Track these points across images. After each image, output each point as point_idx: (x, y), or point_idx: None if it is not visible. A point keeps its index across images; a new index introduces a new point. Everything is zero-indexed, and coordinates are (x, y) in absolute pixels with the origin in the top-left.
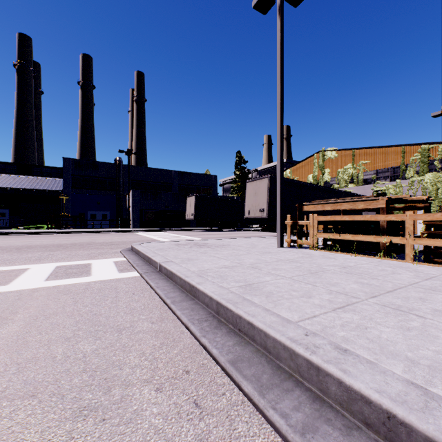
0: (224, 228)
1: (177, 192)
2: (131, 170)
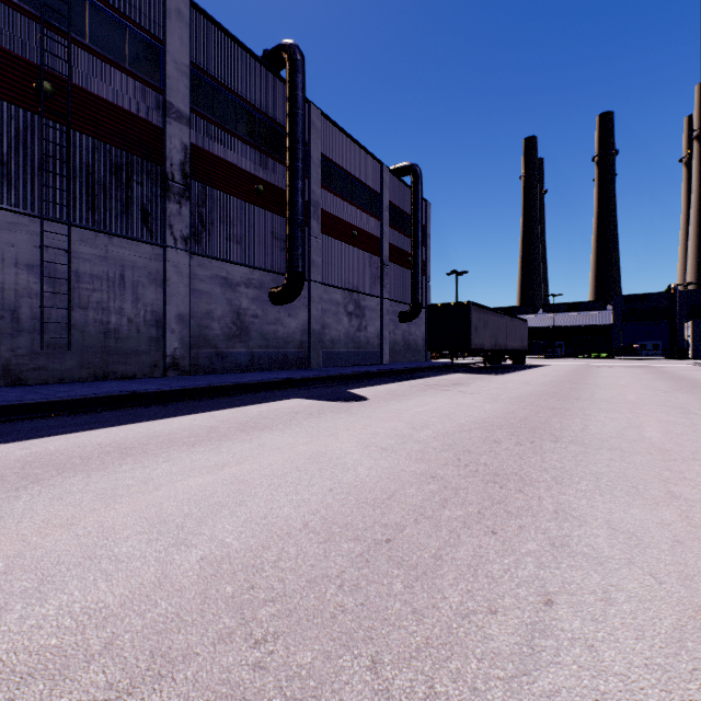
0: None
1: None
2: (689, 295)
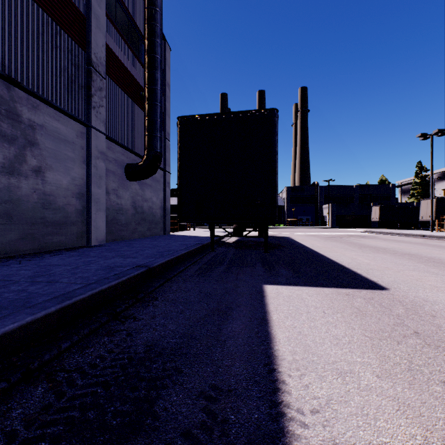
0: (403, 228)
1: (358, 201)
2: (324, 188)
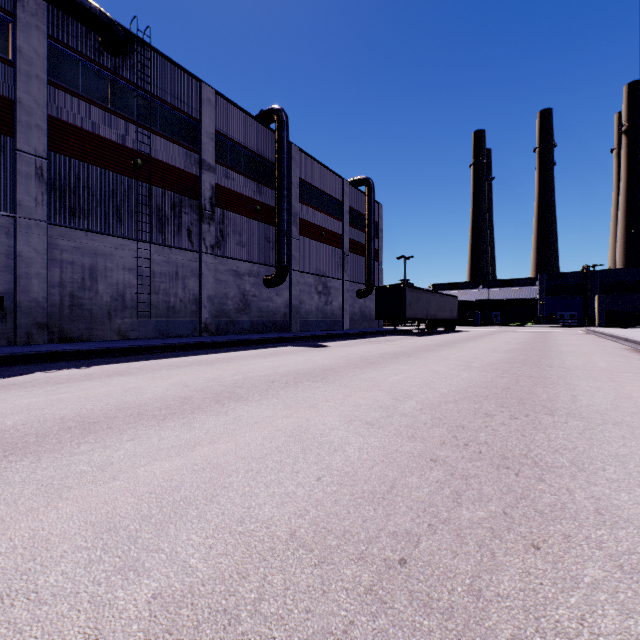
0: None
1: None
2: (599, 274)
